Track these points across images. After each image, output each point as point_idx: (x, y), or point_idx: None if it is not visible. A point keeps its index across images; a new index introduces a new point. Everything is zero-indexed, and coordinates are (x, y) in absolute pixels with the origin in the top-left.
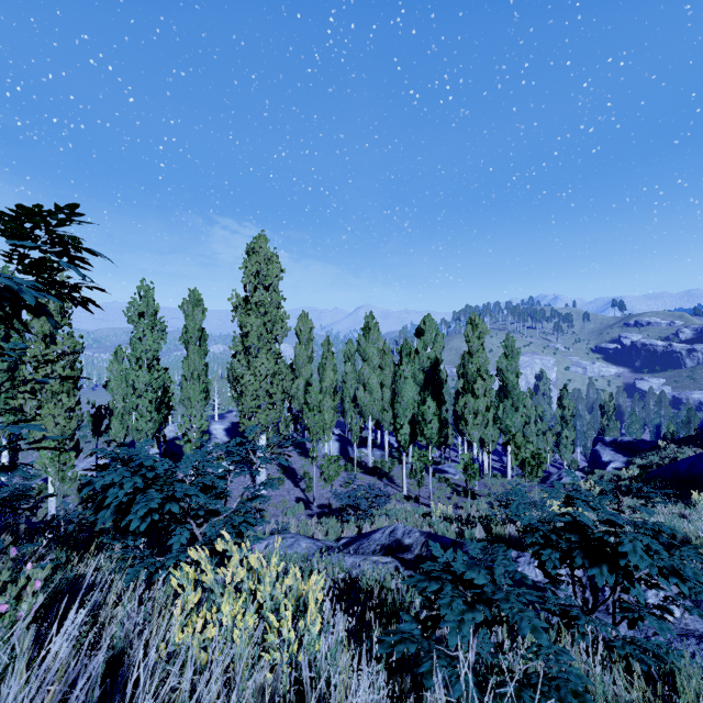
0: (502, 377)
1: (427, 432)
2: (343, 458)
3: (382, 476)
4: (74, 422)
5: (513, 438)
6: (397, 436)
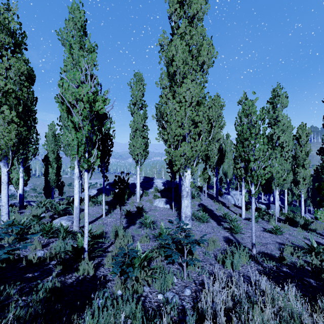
0: None
1: None
2: None
3: (305, 227)
4: (14, 133)
5: None
6: None
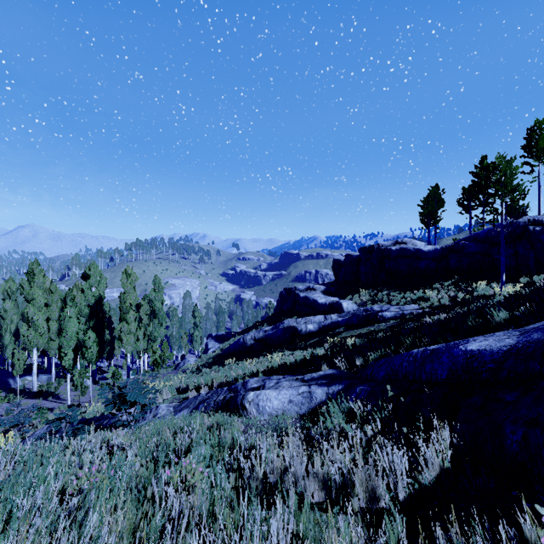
0: (152, 304)
1: (88, 355)
2: (2, 391)
3: (48, 396)
4: None
5: (152, 347)
6: (62, 362)
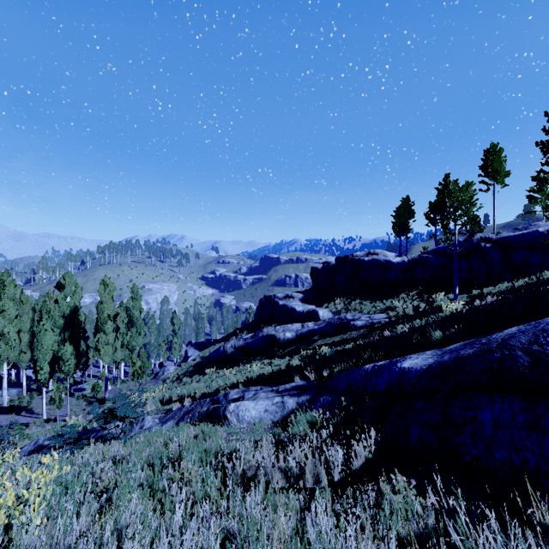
0: (130, 313)
1: (66, 368)
2: None
3: (21, 411)
4: None
5: (131, 358)
6: (37, 376)
